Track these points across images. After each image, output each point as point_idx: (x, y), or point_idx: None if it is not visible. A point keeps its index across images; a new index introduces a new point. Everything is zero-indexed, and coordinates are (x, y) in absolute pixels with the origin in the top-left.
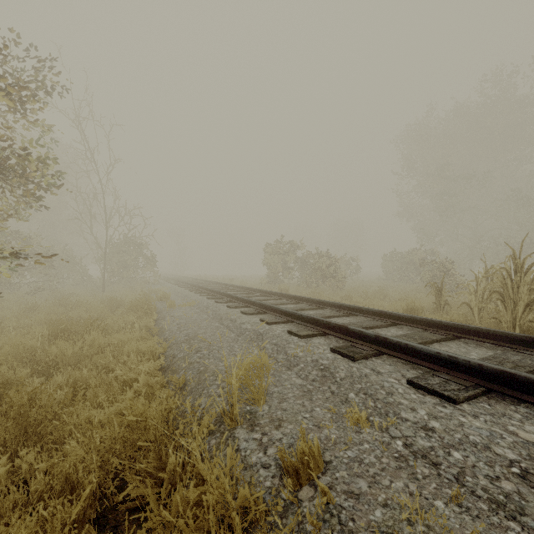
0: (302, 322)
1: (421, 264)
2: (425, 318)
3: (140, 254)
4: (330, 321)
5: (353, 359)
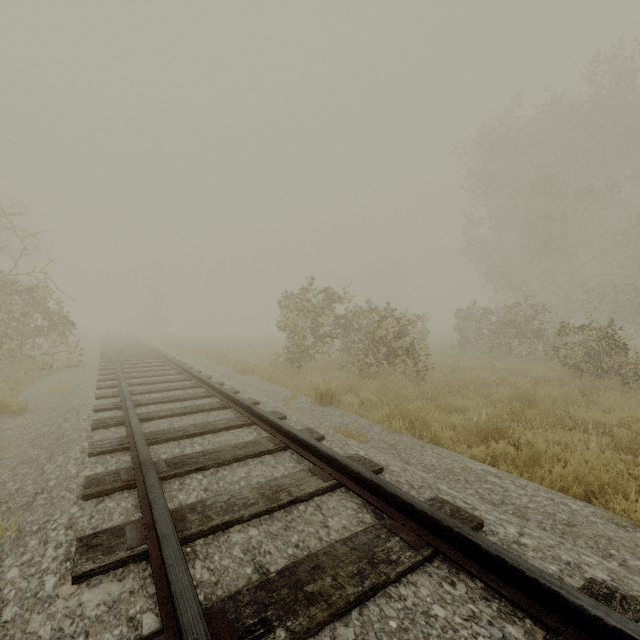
0: None
1: (561, 332)
2: None
3: (38, 309)
4: None
5: None
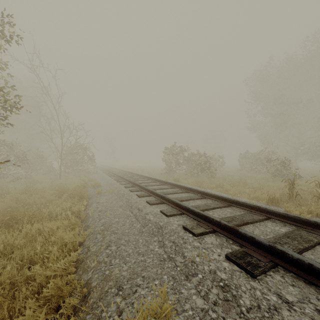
0: (194, 216)
1: (268, 161)
2: (299, 216)
3: (85, 154)
4: (220, 221)
5: (252, 275)
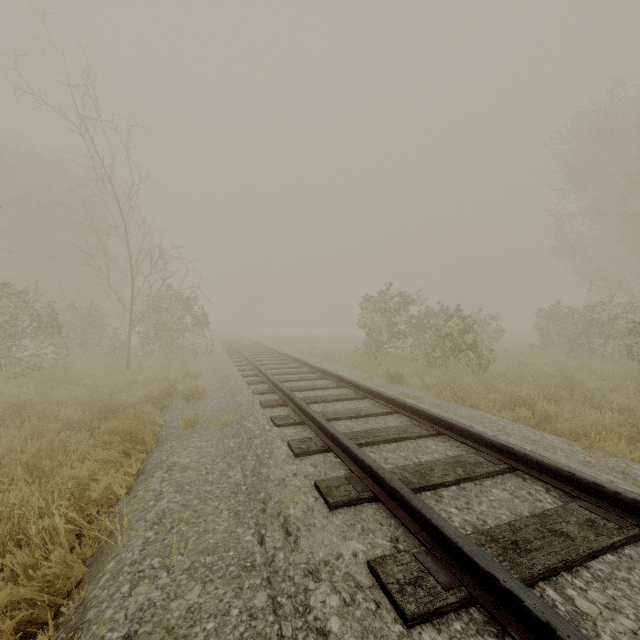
0: None
1: (632, 331)
2: None
3: (187, 312)
4: None
5: None
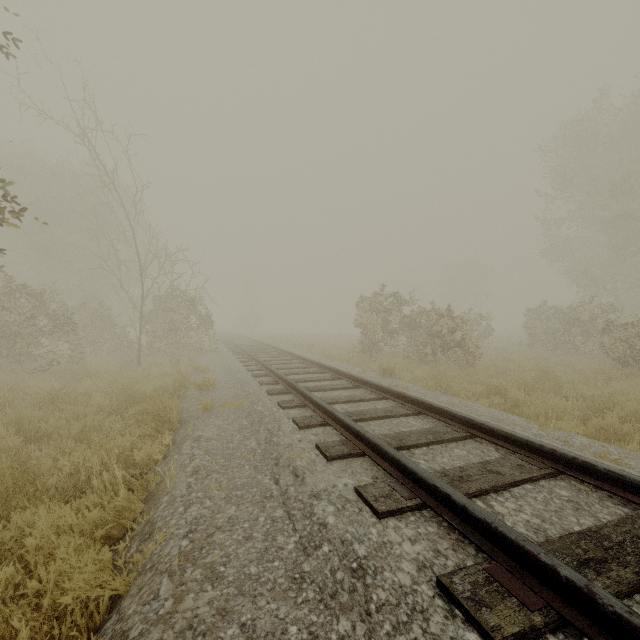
0: (467, 527)
1: (606, 329)
2: None
3: (192, 311)
4: (592, 593)
5: None
